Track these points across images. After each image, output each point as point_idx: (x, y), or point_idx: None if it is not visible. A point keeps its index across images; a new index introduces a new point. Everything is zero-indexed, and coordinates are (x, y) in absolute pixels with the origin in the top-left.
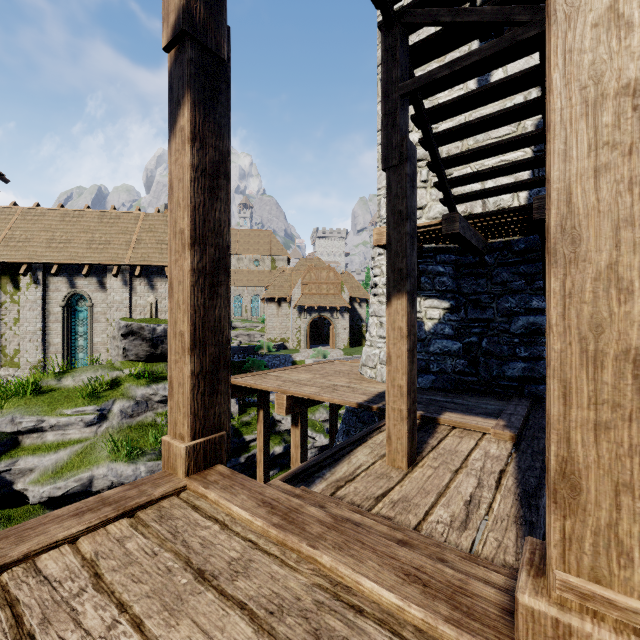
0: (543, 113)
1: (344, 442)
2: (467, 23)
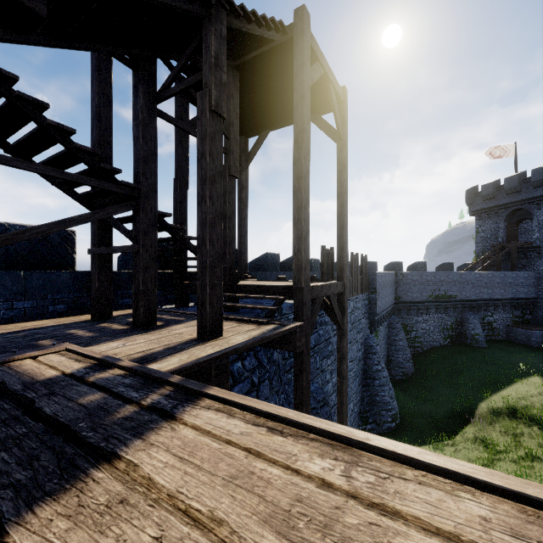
0: (83, 48)
1: (253, 340)
2: (185, 65)
